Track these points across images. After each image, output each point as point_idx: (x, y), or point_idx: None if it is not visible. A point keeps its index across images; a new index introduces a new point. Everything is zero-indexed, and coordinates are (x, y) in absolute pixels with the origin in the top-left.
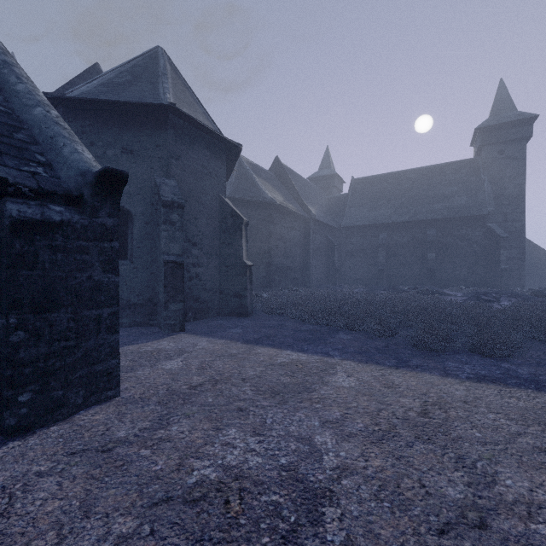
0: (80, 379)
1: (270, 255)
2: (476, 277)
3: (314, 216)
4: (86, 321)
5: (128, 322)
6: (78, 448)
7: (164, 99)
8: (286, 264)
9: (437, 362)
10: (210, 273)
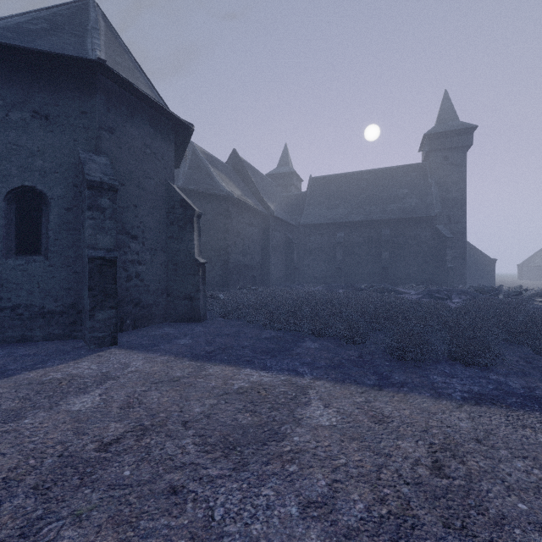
0: None
1: (227, 252)
2: (425, 275)
3: (273, 212)
4: None
5: (41, 334)
6: None
7: (92, 55)
8: (244, 262)
9: (421, 376)
10: (154, 272)
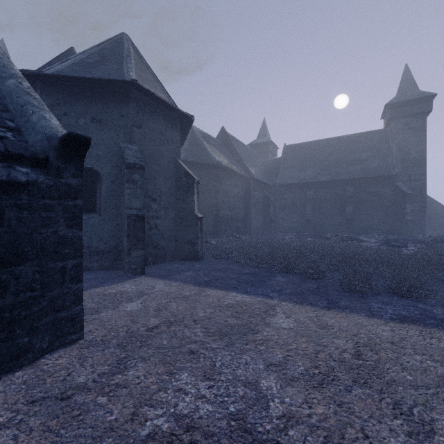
0: (45, 325)
1: (218, 208)
2: (386, 226)
3: (253, 176)
4: (51, 272)
5: (97, 266)
6: (38, 395)
7: (127, 76)
8: (230, 216)
9: (362, 303)
10: (167, 224)
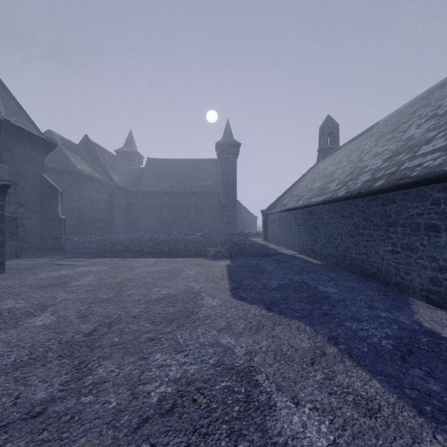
0: None
1: (80, 210)
2: (214, 226)
3: (117, 183)
4: None
5: None
6: (4, 279)
7: None
8: (93, 217)
9: (151, 256)
10: (33, 223)
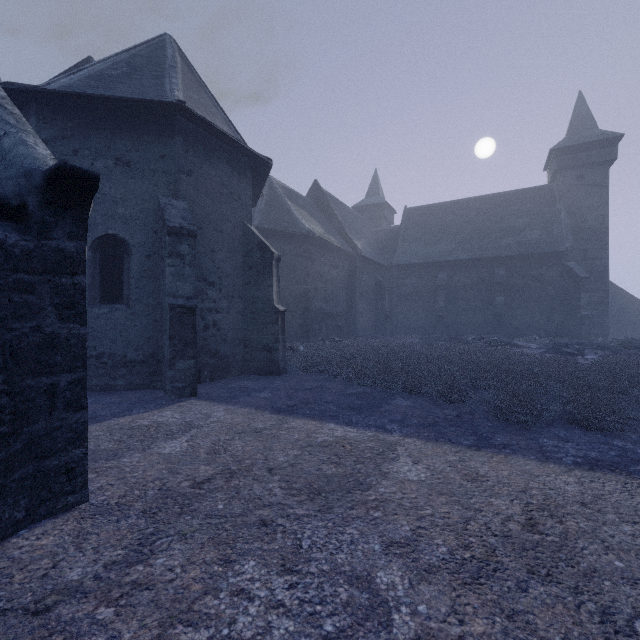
0: (20, 482)
1: (308, 298)
2: (551, 325)
3: (360, 251)
4: (31, 394)
5: (123, 384)
6: None
7: (171, 97)
8: (327, 310)
9: (528, 438)
10: (231, 321)
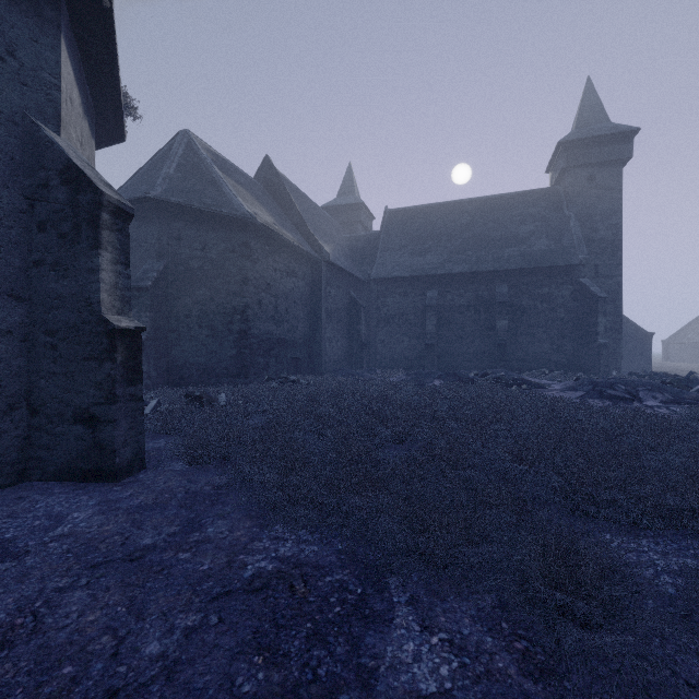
0: None
1: (246, 317)
2: (562, 356)
3: (328, 256)
4: None
5: None
6: None
7: None
8: (278, 335)
9: None
10: None
